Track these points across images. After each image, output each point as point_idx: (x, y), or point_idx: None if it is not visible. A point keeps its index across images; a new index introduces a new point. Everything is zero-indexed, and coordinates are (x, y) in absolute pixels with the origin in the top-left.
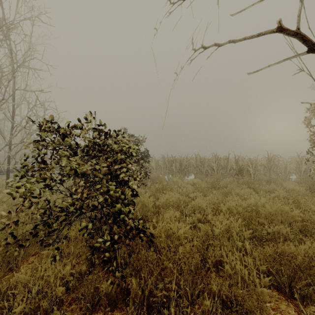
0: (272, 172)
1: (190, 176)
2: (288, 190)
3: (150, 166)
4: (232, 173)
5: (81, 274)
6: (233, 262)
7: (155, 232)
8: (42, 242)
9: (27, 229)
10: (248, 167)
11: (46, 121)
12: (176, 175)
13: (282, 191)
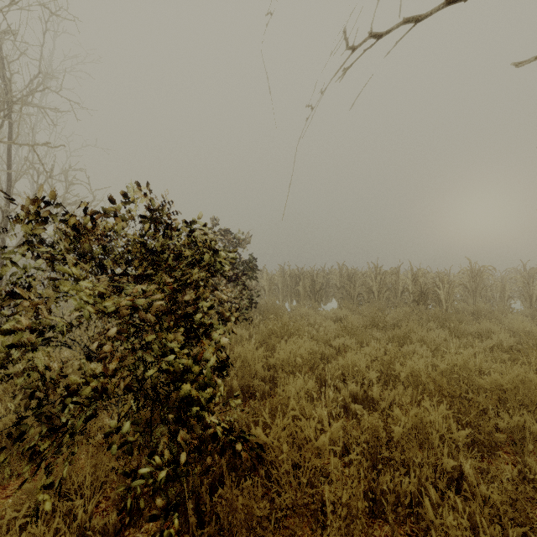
0: (479, 296)
1: (329, 303)
2: (512, 331)
3: (258, 285)
4: (406, 298)
5: (108, 534)
6: (453, 530)
7: (269, 439)
8: (34, 451)
9: (7, 423)
10: (435, 287)
11: (29, 200)
12: (305, 303)
13: (507, 335)
